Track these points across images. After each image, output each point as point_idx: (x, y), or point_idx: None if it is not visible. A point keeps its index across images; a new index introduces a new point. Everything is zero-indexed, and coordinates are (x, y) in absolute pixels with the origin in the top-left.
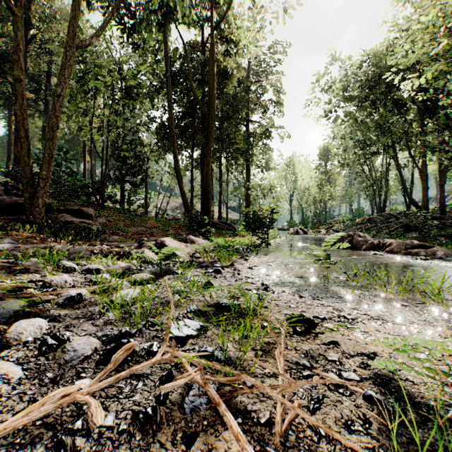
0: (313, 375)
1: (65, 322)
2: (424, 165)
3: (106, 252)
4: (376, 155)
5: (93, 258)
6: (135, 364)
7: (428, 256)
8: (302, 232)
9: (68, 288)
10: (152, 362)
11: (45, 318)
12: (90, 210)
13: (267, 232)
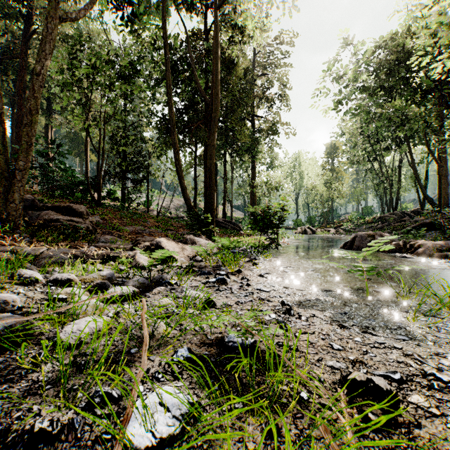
0: None
1: None
2: (443, 159)
3: (90, 255)
4: (388, 150)
5: (67, 264)
6: None
7: None
8: (310, 231)
9: (0, 316)
10: None
11: None
12: (80, 207)
13: (276, 232)
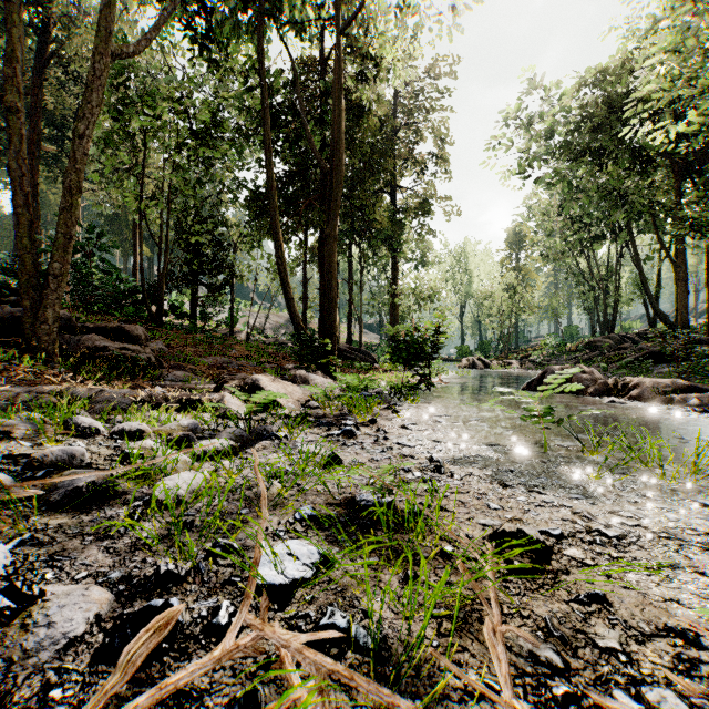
0: (576, 694)
1: (52, 545)
2: (681, 256)
3: (160, 399)
4: (601, 240)
5: (133, 410)
6: (178, 659)
7: (703, 406)
8: (482, 364)
9: (74, 471)
10: (215, 658)
11: (13, 538)
12: (137, 329)
13: (428, 365)
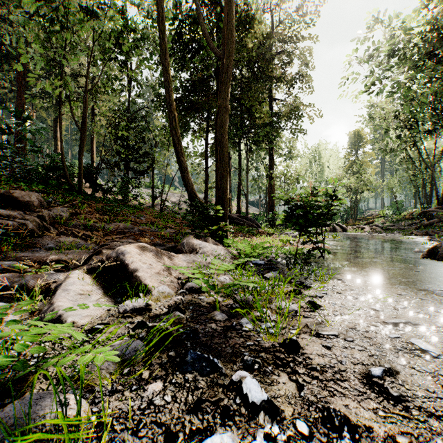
0: None
1: None
2: None
3: None
4: (434, 132)
5: None
6: None
7: None
8: (340, 228)
9: None
10: None
11: None
12: (29, 195)
13: (322, 232)
